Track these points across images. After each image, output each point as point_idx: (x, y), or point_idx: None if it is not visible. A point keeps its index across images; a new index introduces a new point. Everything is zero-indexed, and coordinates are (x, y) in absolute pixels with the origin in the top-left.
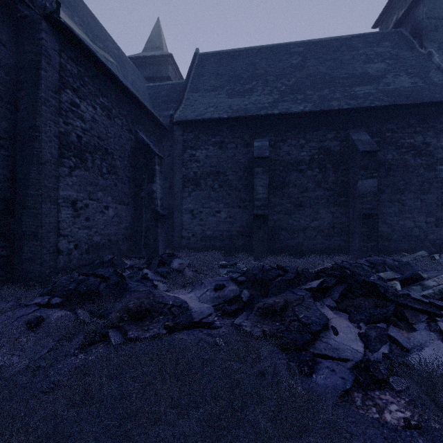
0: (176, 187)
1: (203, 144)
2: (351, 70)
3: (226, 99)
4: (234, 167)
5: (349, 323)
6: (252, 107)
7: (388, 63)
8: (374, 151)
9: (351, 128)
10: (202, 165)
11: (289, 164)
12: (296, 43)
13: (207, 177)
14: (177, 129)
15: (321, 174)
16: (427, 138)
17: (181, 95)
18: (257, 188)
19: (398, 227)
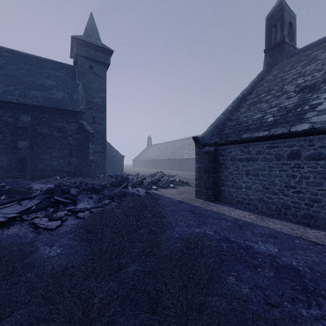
0: None
1: None
2: (35, 80)
3: None
4: None
5: None
6: None
7: (58, 82)
8: (25, 127)
9: (22, 113)
10: None
11: None
12: (7, 49)
13: None
14: None
15: (2, 135)
16: (64, 124)
17: None
18: None
19: (49, 165)
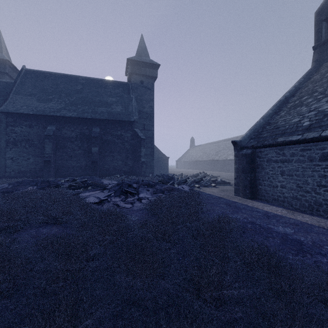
0: (2, 146)
1: (19, 124)
2: (101, 99)
3: (36, 102)
4: (37, 138)
5: (33, 188)
6: (47, 110)
7: (117, 98)
8: (96, 137)
9: (94, 125)
10: (19, 135)
11: (66, 138)
12: (83, 77)
13: (22, 141)
14: (2, 115)
15: (81, 144)
16: (122, 133)
17: (7, 95)
18: (46, 149)
19: (112, 166)
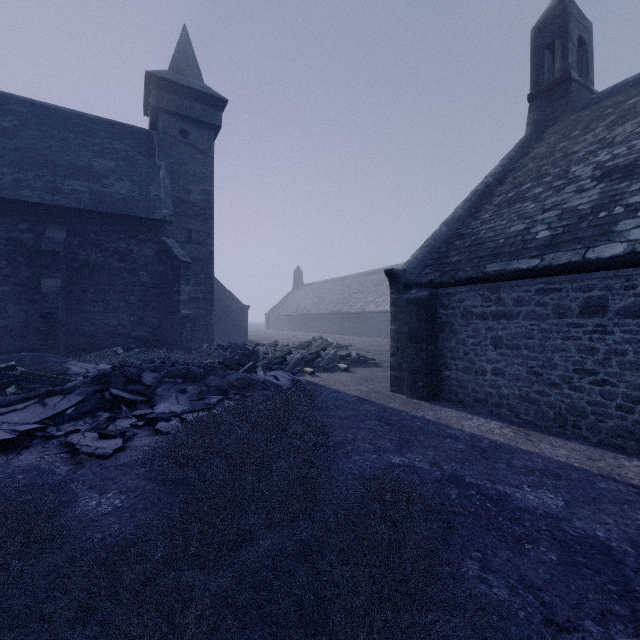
0: None
1: None
2: (75, 159)
3: None
4: None
5: None
6: None
7: (120, 164)
8: (56, 251)
9: (50, 223)
10: None
11: None
12: (22, 99)
13: None
14: None
15: (10, 268)
16: (131, 246)
17: None
18: None
19: (103, 325)
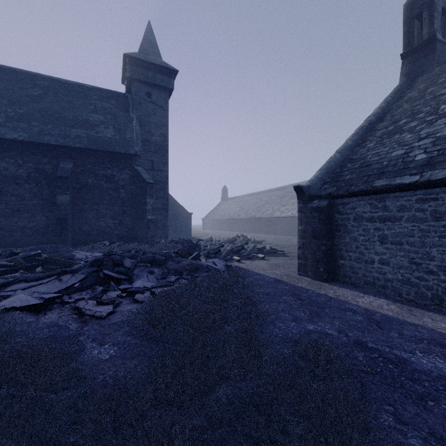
0: None
1: None
2: (78, 115)
3: None
4: None
5: None
6: None
7: (107, 117)
8: (66, 177)
9: (62, 158)
10: None
11: (8, 178)
12: (44, 76)
13: None
14: None
15: (37, 188)
16: (114, 172)
17: None
18: None
19: (96, 226)
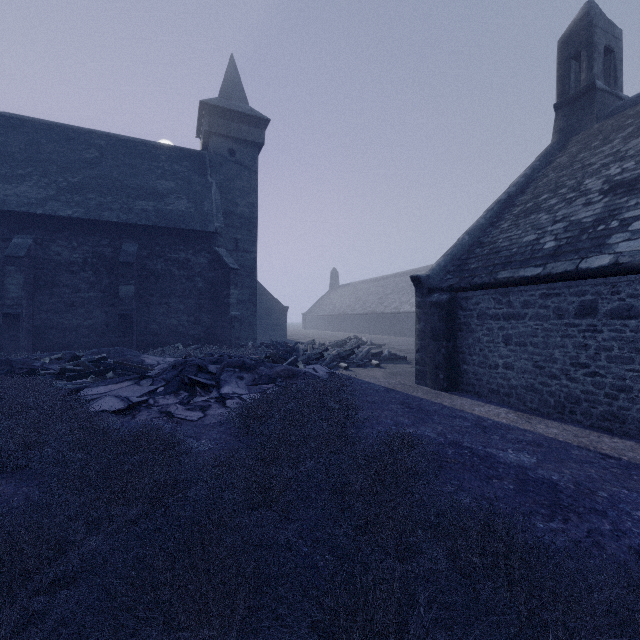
0: None
1: None
2: (143, 182)
3: None
4: None
5: None
6: (13, 200)
7: (178, 183)
8: (130, 263)
9: (125, 238)
10: None
11: (60, 264)
12: (100, 133)
13: None
14: None
15: (95, 277)
16: (188, 256)
17: None
18: (9, 287)
19: (166, 325)
